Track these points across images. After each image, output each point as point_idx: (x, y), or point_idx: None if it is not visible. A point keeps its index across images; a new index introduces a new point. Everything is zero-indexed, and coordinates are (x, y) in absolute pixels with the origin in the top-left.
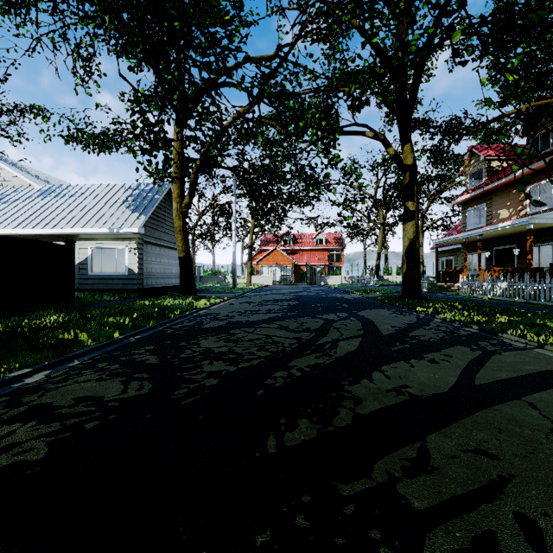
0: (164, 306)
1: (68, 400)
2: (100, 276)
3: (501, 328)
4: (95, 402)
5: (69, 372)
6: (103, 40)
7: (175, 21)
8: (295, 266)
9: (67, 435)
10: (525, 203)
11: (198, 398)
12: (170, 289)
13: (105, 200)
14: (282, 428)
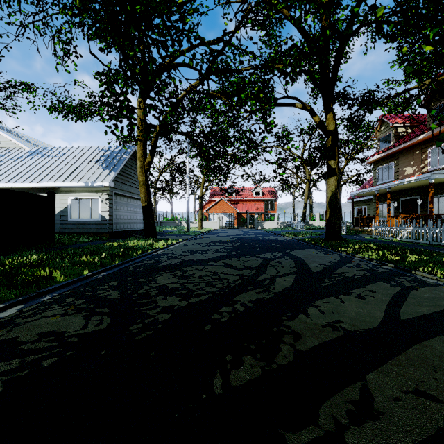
0: (129, 246)
1: (32, 335)
2: (78, 221)
3: (413, 266)
4: (57, 337)
5: (39, 307)
6: (78, 26)
7: (136, 3)
8: (238, 213)
9: (24, 373)
10: (427, 162)
11: (151, 333)
12: (135, 232)
13: (82, 160)
14: (228, 365)
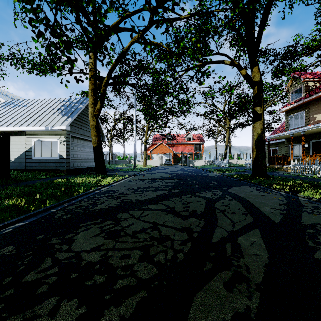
0: (76, 183)
1: None
2: (40, 160)
3: None
4: None
5: None
6: None
7: None
8: (174, 154)
9: None
10: None
11: None
12: (90, 169)
13: (46, 109)
14: None
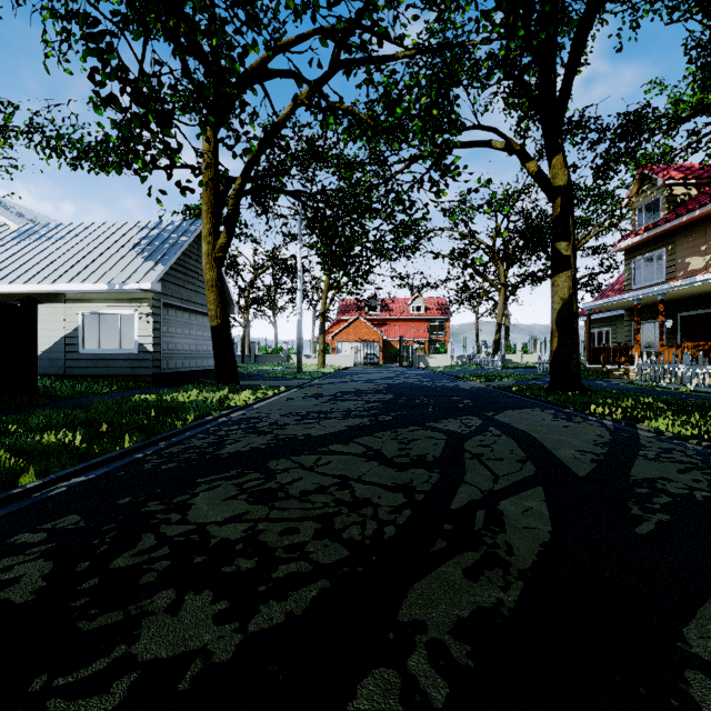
0: (177, 404)
1: None
2: (96, 355)
3: None
4: None
5: None
6: None
7: None
8: (384, 342)
9: None
10: None
11: None
12: (204, 373)
13: (108, 244)
14: None
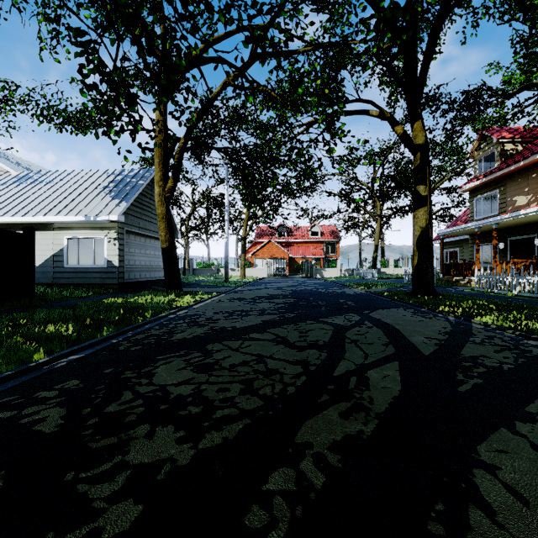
0: (138, 305)
1: None
2: (76, 269)
3: None
4: None
5: None
6: None
7: None
8: (290, 259)
9: None
10: None
11: None
12: (156, 283)
13: (85, 187)
14: None
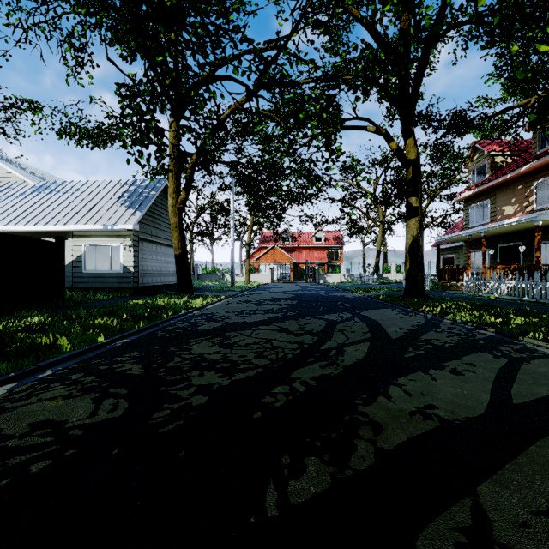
0: (158, 305)
1: (22, 426)
2: (94, 274)
3: (520, 331)
4: (54, 429)
5: (36, 386)
6: (94, 27)
7: None
8: (294, 264)
9: (4, 483)
10: (531, 199)
11: (181, 424)
12: (167, 287)
13: (100, 197)
14: (286, 472)
